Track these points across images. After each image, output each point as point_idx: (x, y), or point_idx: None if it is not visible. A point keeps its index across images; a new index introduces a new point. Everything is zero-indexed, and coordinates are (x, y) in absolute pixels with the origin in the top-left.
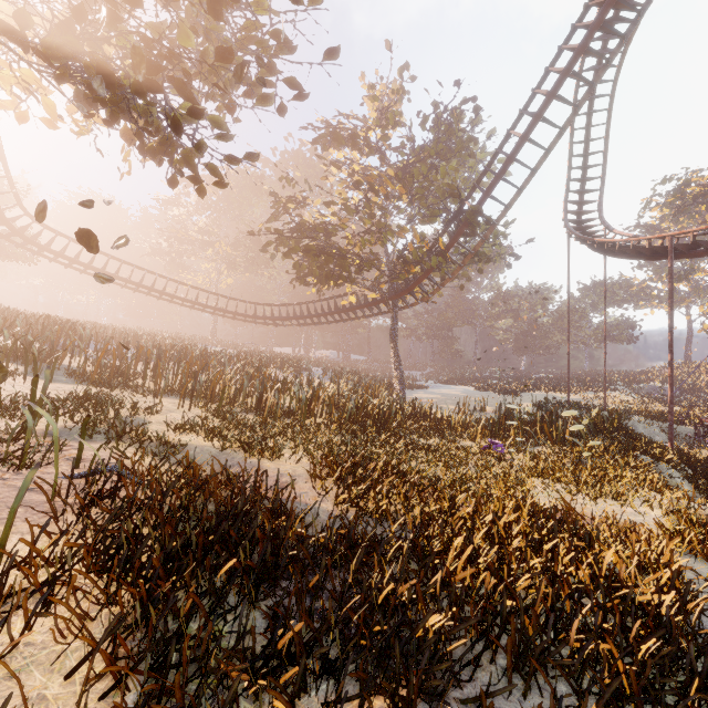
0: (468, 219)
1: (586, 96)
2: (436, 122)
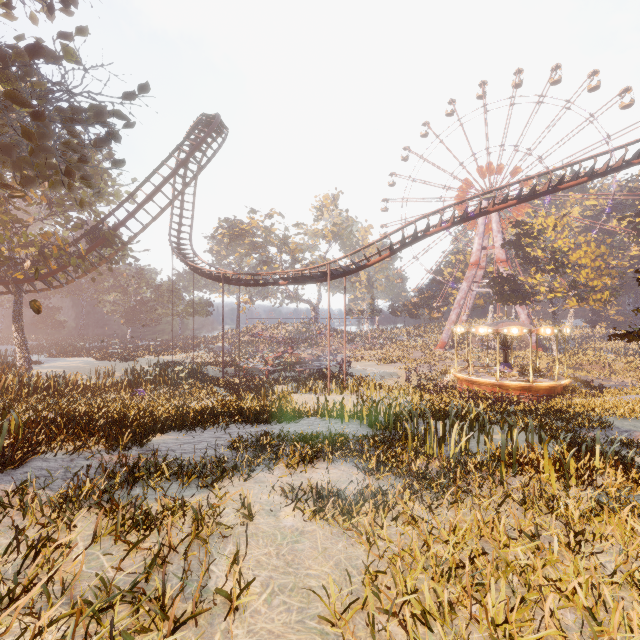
0: (107, 237)
1: (185, 188)
2: None
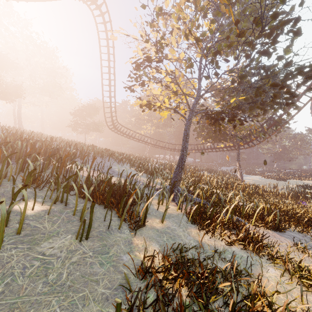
0: (277, 121)
1: None
2: None
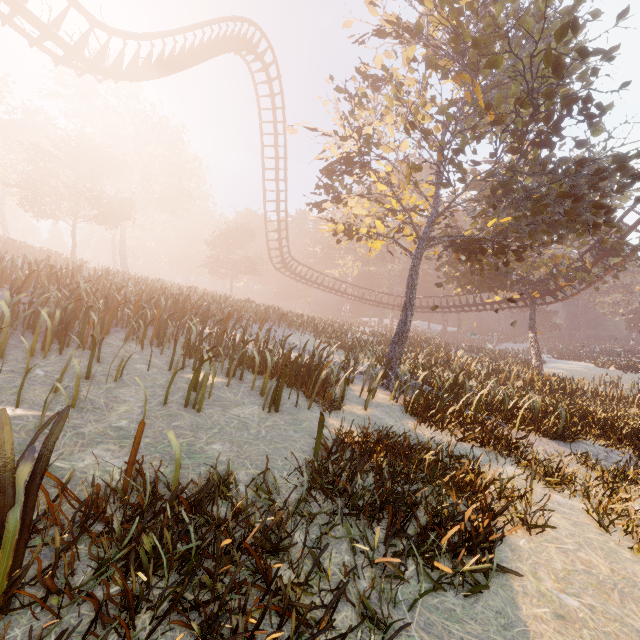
0: (613, 247)
1: None
2: None
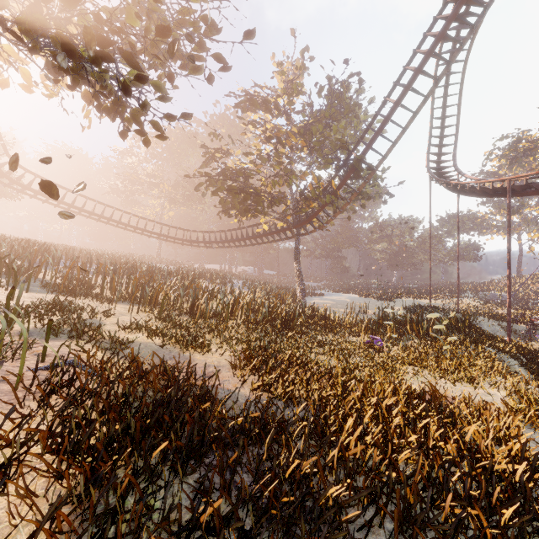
0: (354, 166)
1: (445, 72)
2: (329, 91)
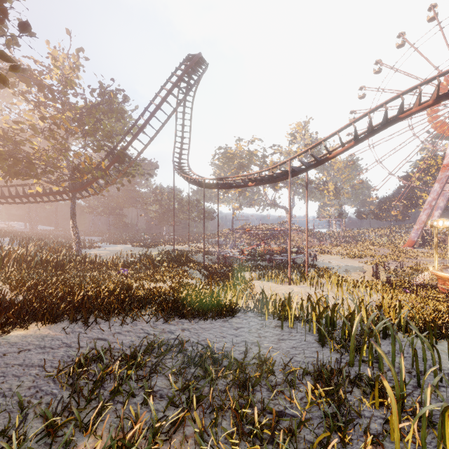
0: (119, 155)
1: (173, 113)
2: (101, 93)
